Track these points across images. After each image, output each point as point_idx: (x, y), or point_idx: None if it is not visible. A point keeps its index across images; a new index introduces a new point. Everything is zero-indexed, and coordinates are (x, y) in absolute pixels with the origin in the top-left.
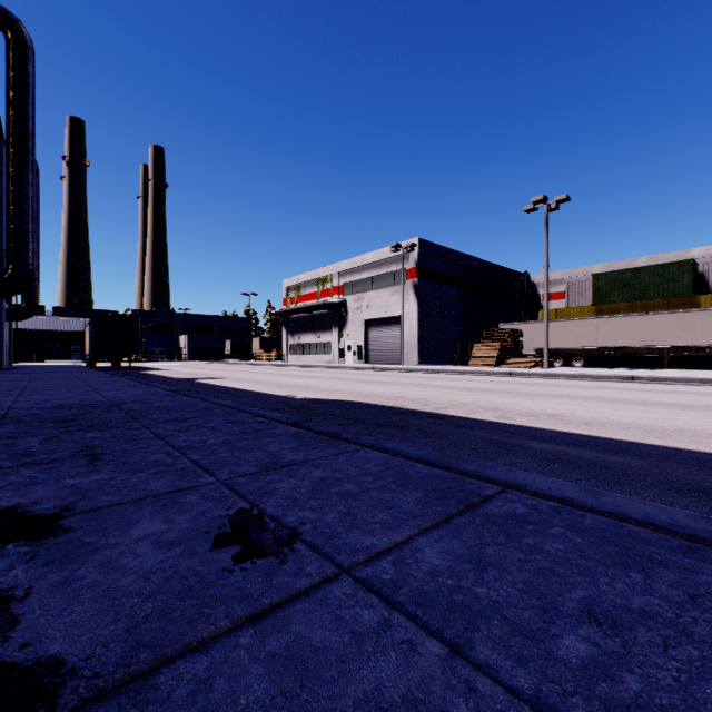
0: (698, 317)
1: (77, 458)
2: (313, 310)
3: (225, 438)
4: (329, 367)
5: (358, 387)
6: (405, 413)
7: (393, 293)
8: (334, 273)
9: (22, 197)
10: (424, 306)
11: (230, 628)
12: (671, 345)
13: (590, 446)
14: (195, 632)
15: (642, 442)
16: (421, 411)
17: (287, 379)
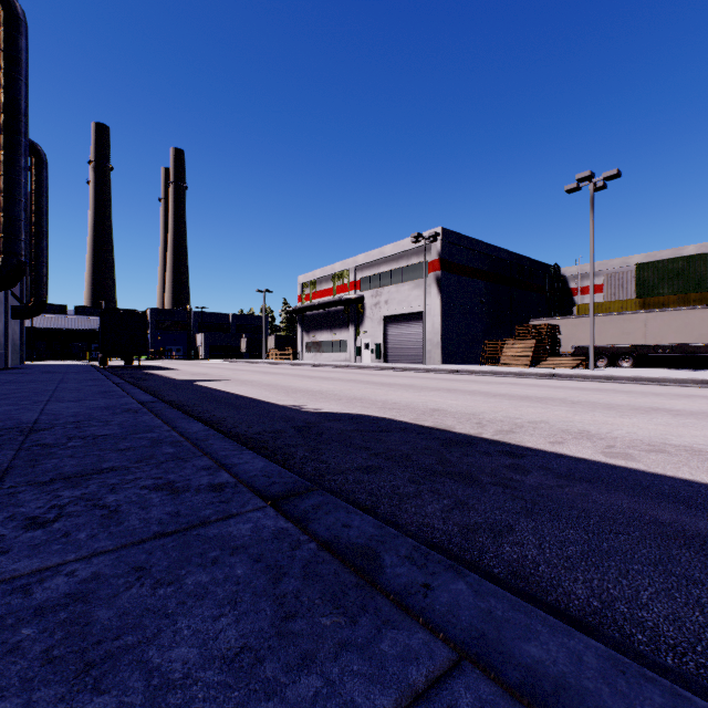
0: None
1: None
2: (328, 307)
3: (95, 569)
4: (346, 367)
5: (381, 394)
6: (458, 442)
7: (413, 287)
8: (350, 267)
9: (13, 182)
10: (447, 301)
11: None
12: None
13: None
14: None
15: None
16: (479, 437)
17: (298, 382)
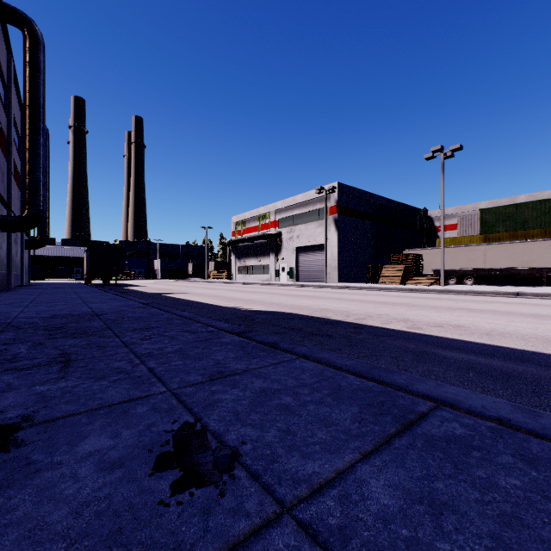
0: None
1: (52, 365)
2: (255, 240)
3: (179, 347)
4: (268, 284)
5: (291, 301)
6: (330, 323)
7: (318, 226)
8: (271, 210)
9: (35, 155)
10: (342, 236)
11: None
12: (548, 266)
13: (497, 356)
14: None
15: (544, 352)
16: (343, 321)
17: (235, 294)
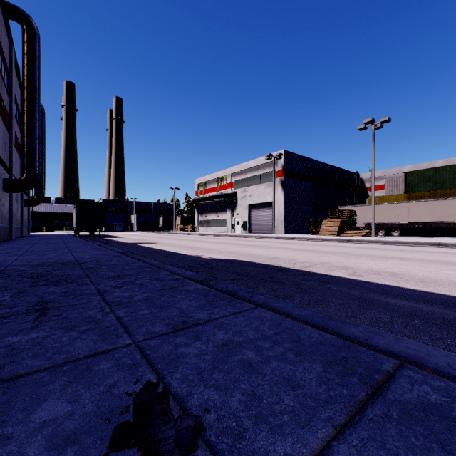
0: None
1: (29, 313)
2: (214, 199)
3: (148, 295)
4: (225, 235)
5: (245, 250)
6: (281, 270)
7: (267, 186)
8: (228, 174)
9: (32, 128)
10: (288, 195)
11: None
12: None
13: (436, 303)
14: None
15: None
16: (292, 268)
17: (198, 244)
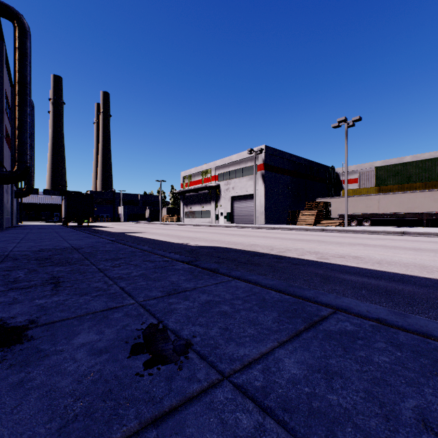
0: None
1: (46, 285)
2: (199, 191)
3: (143, 272)
4: (209, 226)
5: (228, 238)
6: (258, 255)
7: (249, 179)
8: (212, 167)
9: (23, 122)
10: (268, 188)
11: (138, 429)
12: (427, 212)
13: (384, 278)
14: (110, 432)
15: (419, 275)
16: (268, 253)
17: (183, 233)
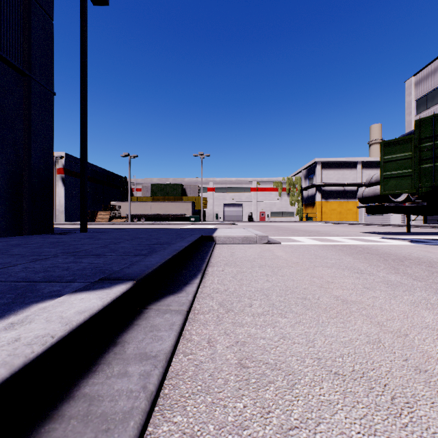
0: (180, 204)
1: None
2: None
3: None
4: None
5: None
6: None
7: None
8: None
9: None
10: (69, 190)
11: None
12: (171, 213)
13: None
14: None
15: None
16: None
17: None
